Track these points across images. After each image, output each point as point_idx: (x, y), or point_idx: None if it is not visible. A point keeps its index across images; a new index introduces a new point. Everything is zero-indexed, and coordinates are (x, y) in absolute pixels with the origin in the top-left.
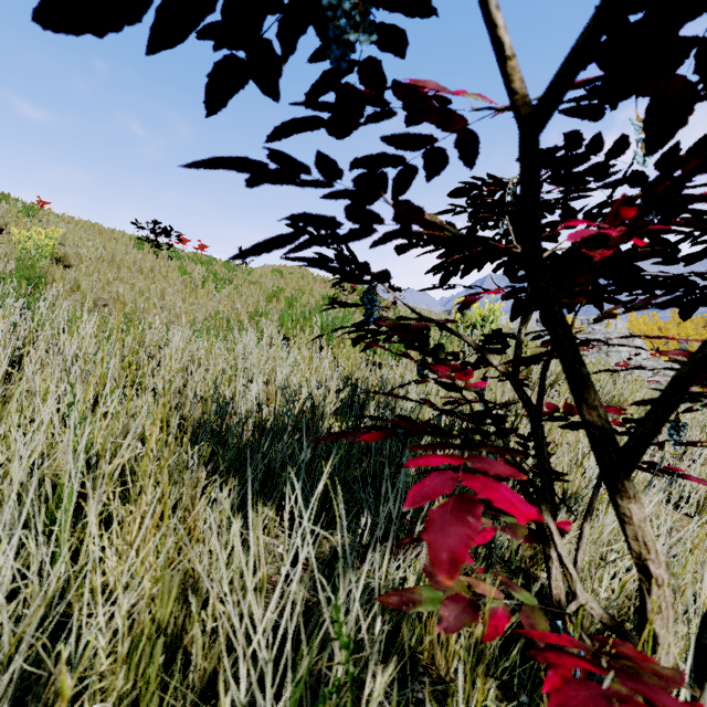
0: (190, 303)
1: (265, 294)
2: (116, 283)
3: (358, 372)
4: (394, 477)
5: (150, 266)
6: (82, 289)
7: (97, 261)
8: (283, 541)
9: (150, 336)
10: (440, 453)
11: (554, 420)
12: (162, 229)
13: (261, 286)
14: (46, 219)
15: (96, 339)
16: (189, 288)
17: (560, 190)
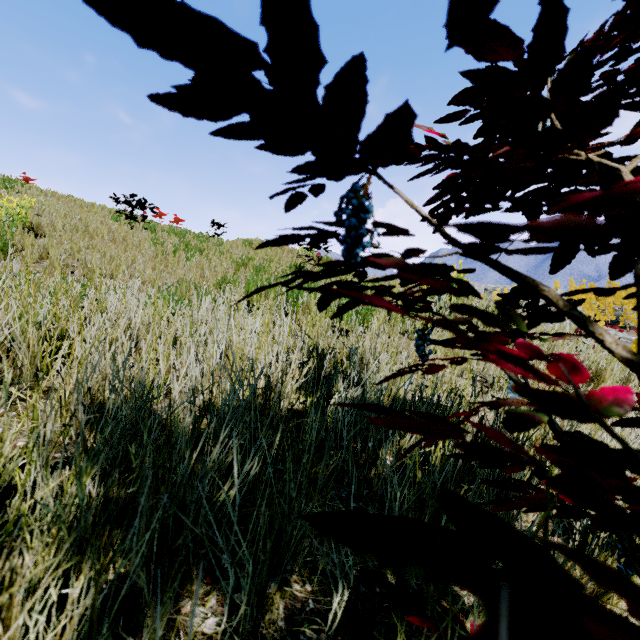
0: (159, 270)
1: (234, 263)
2: (88, 251)
3: (324, 340)
4: (369, 470)
5: (123, 236)
6: (49, 256)
7: (72, 231)
8: (213, 605)
9: (90, 300)
10: (430, 448)
11: (633, 425)
12: (137, 201)
13: (231, 256)
14: (24, 191)
15: (21, 304)
16: (160, 257)
17: (627, 78)
